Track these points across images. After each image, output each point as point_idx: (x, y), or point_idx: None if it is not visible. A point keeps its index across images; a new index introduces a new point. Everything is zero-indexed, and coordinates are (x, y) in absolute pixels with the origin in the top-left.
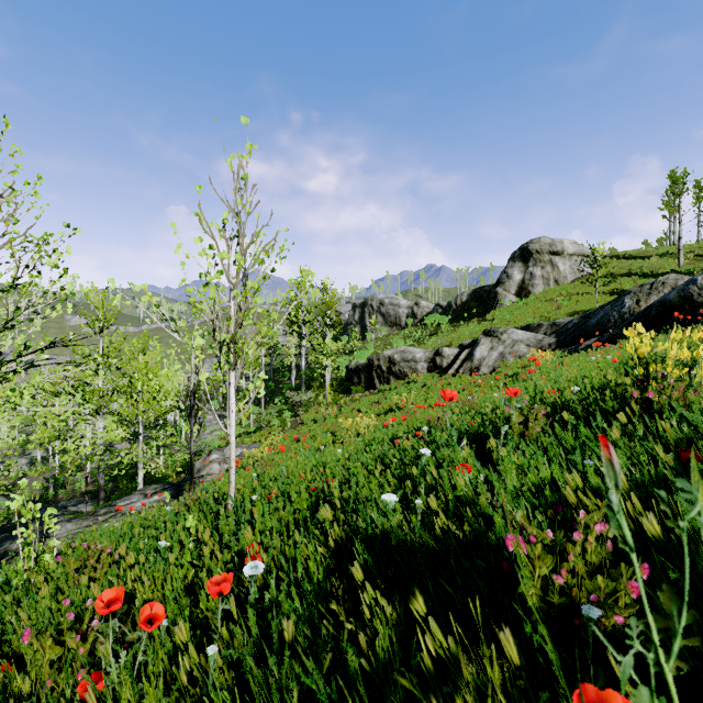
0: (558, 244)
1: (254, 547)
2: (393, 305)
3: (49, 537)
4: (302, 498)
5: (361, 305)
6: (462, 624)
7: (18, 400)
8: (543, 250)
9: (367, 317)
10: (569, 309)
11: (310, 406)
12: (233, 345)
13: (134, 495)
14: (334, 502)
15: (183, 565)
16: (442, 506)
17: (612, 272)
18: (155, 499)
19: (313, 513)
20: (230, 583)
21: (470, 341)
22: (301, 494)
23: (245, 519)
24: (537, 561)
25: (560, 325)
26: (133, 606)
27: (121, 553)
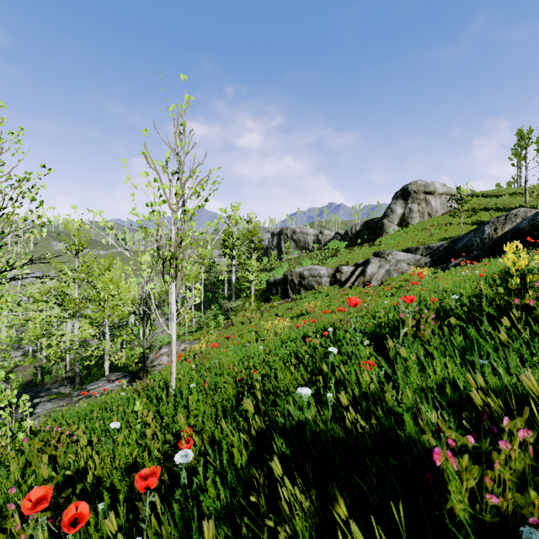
0: (431, 186)
1: (188, 431)
2: (303, 234)
3: (33, 414)
4: (230, 387)
5: (278, 234)
6: (376, 517)
7: (4, 306)
8: (419, 191)
9: (283, 243)
10: (440, 236)
11: (238, 311)
12: (173, 261)
13: (101, 381)
14: (256, 392)
15: (130, 444)
16: (349, 398)
17: (473, 208)
18: (117, 384)
19: (239, 400)
20: (157, 477)
21: (363, 260)
22: (229, 384)
23: (182, 405)
24: (465, 472)
25: (433, 248)
26: (85, 482)
27: (78, 433)
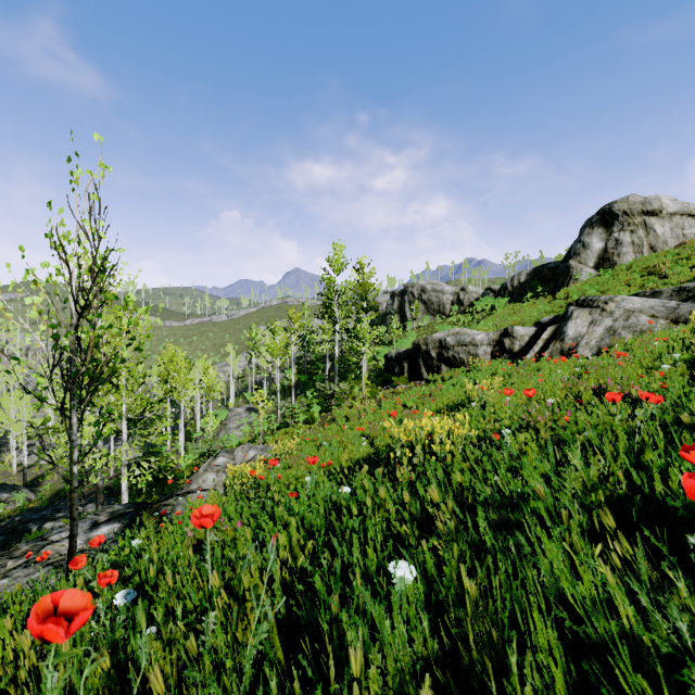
0: (654, 201)
1: None
2: (436, 292)
3: None
4: None
5: (401, 293)
6: None
7: None
8: (633, 211)
9: (407, 306)
10: (682, 277)
11: (343, 400)
12: None
13: (81, 522)
14: None
15: None
16: None
17: None
18: (99, 533)
19: None
20: None
21: (551, 317)
22: None
23: None
24: None
25: (694, 290)
26: None
27: None
